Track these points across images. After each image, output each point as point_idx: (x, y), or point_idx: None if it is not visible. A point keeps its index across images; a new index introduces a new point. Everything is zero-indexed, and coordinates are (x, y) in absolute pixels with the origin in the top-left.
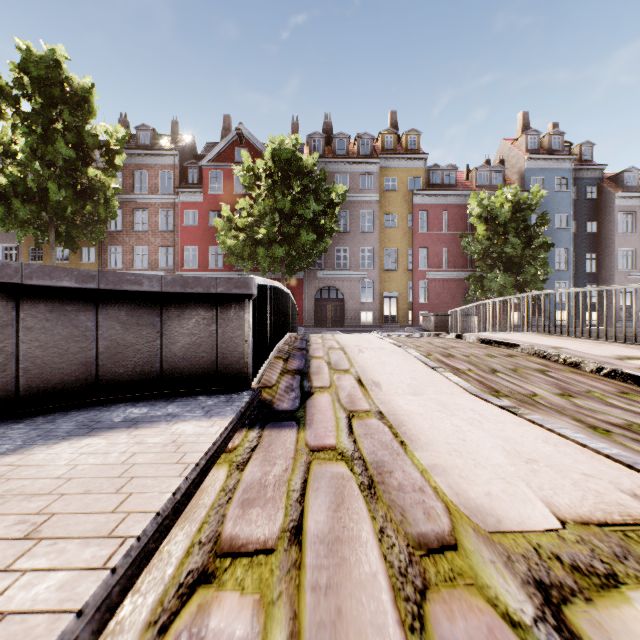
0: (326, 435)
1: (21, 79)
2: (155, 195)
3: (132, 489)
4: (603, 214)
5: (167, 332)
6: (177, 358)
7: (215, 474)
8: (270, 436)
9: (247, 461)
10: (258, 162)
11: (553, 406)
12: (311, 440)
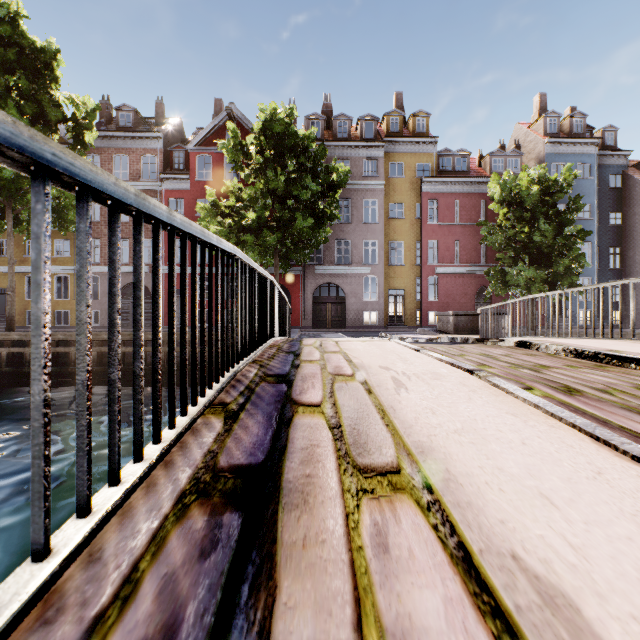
0: None
1: None
2: (137, 182)
3: None
4: (628, 204)
5: None
6: None
7: None
8: None
9: None
10: (248, 139)
11: None
12: None
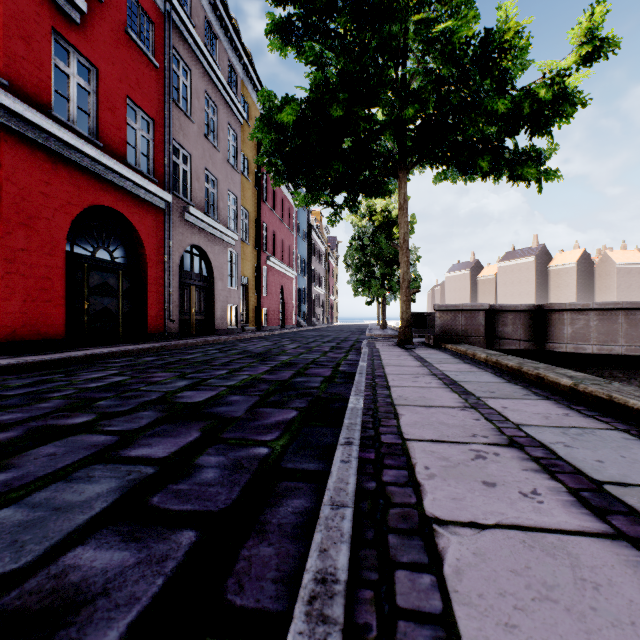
0: None
1: None
2: None
3: None
4: None
5: None
6: None
7: None
8: None
9: None
10: None
11: None
12: None
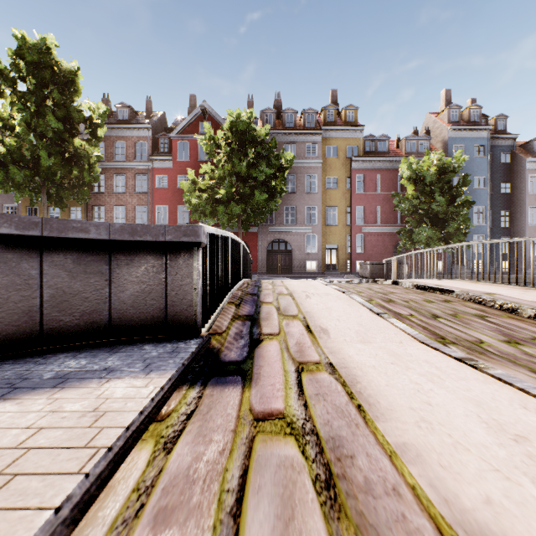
0: (273, 395)
1: (17, 63)
2: (132, 162)
3: (2, 501)
4: (515, 177)
5: (116, 280)
6: (126, 306)
7: (134, 458)
8: (211, 396)
9: (178, 436)
10: (218, 133)
11: (503, 355)
12: (256, 403)
